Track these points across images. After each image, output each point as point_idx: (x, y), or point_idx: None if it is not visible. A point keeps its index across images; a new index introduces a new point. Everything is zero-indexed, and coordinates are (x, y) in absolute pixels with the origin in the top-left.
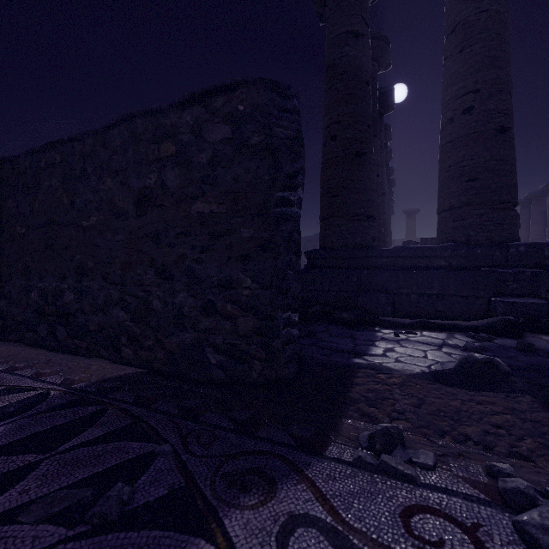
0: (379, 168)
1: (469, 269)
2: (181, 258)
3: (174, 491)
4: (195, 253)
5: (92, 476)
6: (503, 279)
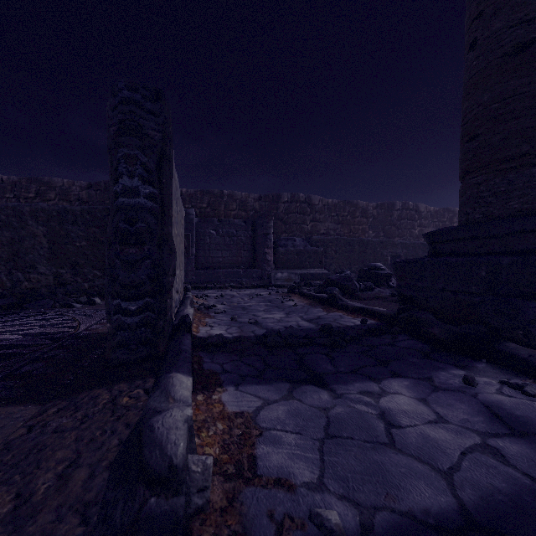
0: None
1: None
2: None
3: None
4: None
5: None
6: None
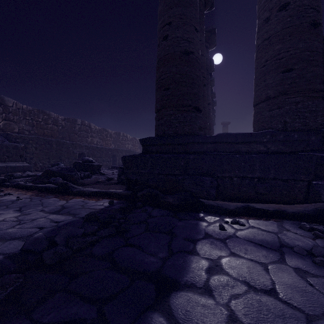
0: (205, 80)
1: (288, 153)
2: None
3: None
4: None
5: None
6: (322, 162)
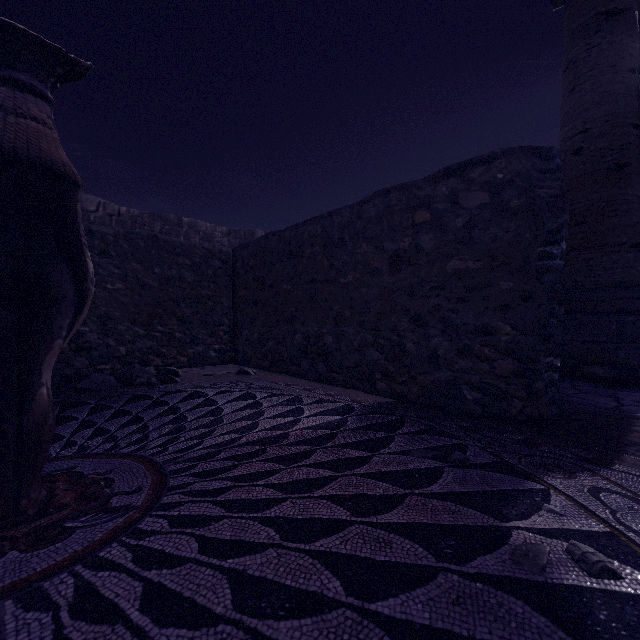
0: None
1: None
2: (435, 308)
3: (496, 462)
4: (450, 304)
5: (432, 447)
6: None
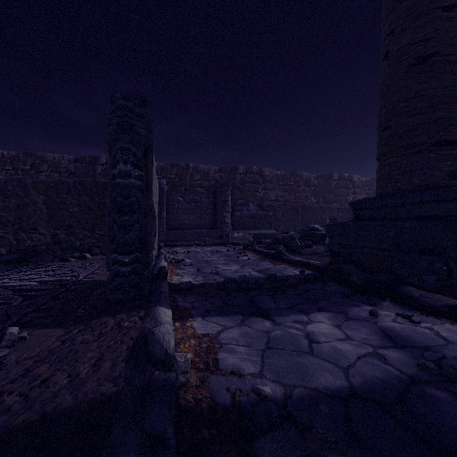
0: None
1: None
2: None
3: None
4: None
5: None
6: None
